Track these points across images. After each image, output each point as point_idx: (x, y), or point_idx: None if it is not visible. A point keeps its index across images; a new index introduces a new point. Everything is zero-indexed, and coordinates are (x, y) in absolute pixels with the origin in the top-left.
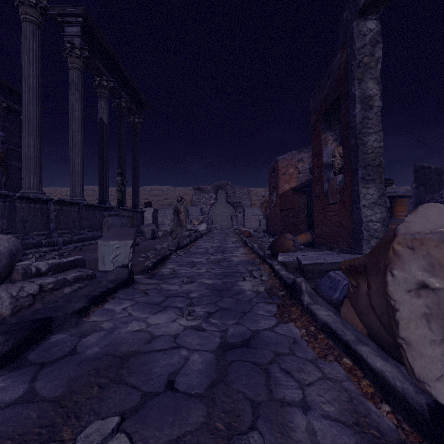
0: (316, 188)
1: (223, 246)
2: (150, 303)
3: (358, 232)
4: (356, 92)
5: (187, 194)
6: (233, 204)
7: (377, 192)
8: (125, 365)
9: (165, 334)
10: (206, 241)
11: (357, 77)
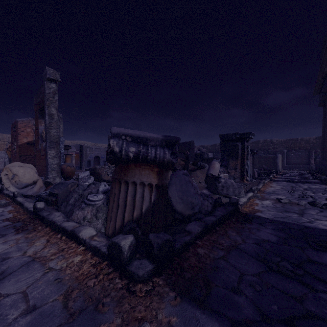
0: (37, 146)
1: None
2: None
3: (47, 168)
4: (46, 111)
5: None
6: None
7: (56, 152)
8: None
9: None
10: None
11: (47, 104)
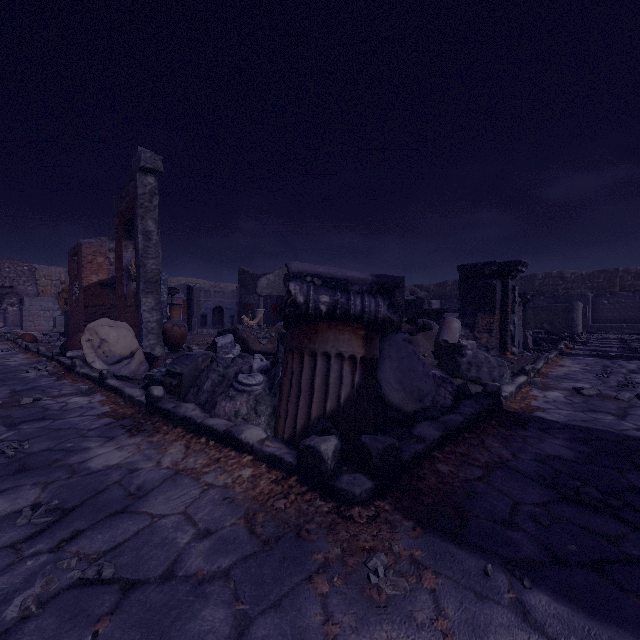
0: (119, 289)
1: None
2: None
3: (141, 329)
4: (139, 226)
5: None
6: None
7: (155, 301)
8: None
9: None
10: None
11: (140, 215)
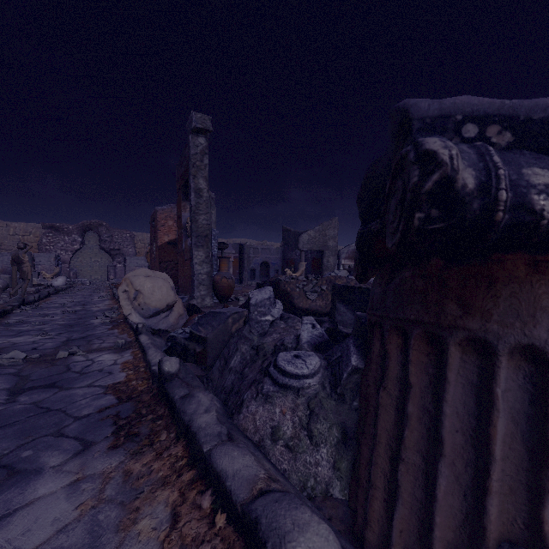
0: (180, 245)
1: (86, 301)
2: (4, 335)
3: (193, 281)
4: (191, 184)
5: (32, 234)
6: (110, 251)
7: (205, 254)
8: (1, 350)
9: (25, 342)
10: (64, 297)
11: (193, 174)
